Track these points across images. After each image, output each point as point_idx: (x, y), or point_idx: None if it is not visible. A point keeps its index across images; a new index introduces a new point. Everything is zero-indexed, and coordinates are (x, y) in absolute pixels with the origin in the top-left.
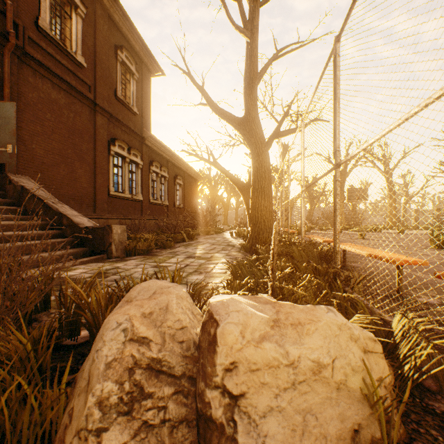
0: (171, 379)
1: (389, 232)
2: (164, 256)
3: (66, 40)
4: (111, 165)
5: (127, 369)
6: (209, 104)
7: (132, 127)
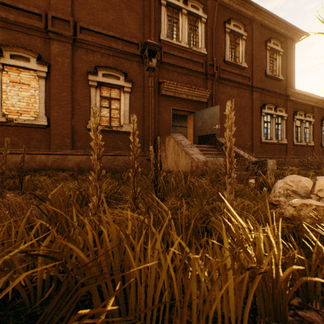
0: (299, 196)
1: None
2: None
3: (236, 58)
4: (262, 122)
5: (285, 189)
6: None
7: (277, 91)
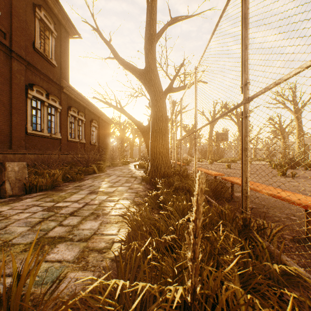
0: None
1: None
2: (67, 192)
3: None
4: (29, 107)
5: None
6: (115, 56)
7: (50, 77)
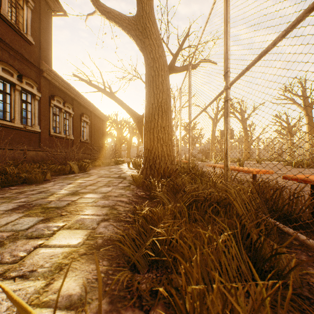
0: None
1: (250, 163)
2: None
3: None
4: None
5: None
6: (94, 2)
7: (25, 56)
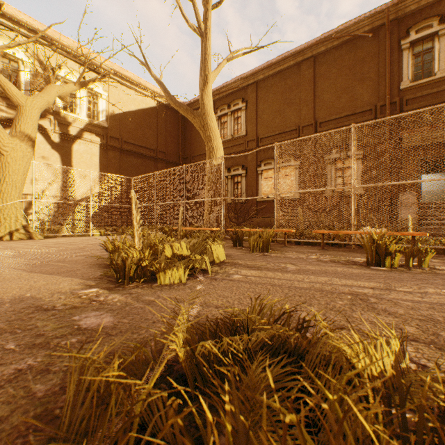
0: None
1: None
2: None
3: None
4: None
5: None
6: None
7: None
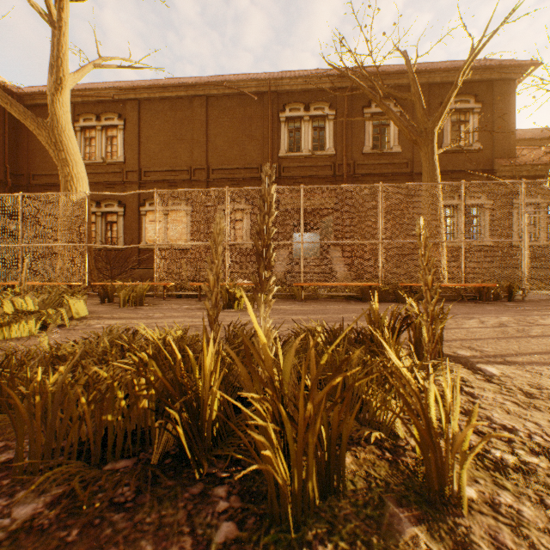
0: None
1: None
2: None
3: (388, 142)
4: None
5: None
6: None
7: (470, 169)
